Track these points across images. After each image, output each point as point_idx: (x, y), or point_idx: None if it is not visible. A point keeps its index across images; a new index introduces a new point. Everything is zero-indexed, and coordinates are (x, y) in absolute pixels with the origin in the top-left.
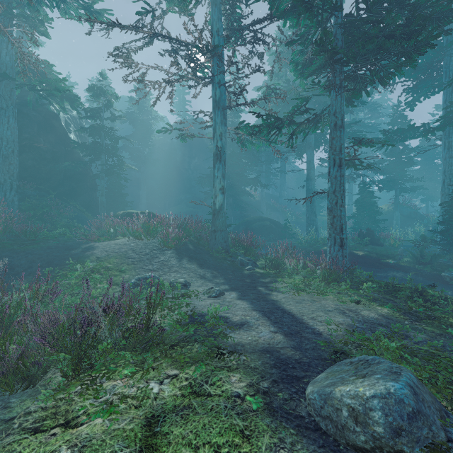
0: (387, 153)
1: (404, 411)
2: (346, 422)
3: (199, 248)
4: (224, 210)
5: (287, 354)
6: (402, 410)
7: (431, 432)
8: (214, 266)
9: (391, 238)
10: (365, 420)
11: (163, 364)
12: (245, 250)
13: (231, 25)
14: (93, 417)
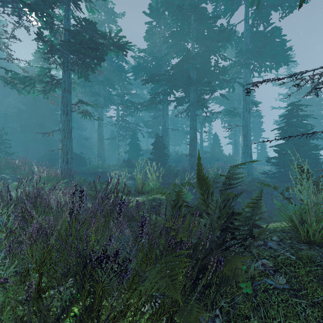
0: (151, 116)
1: None
2: None
3: None
4: None
5: None
6: None
7: None
8: None
9: (139, 164)
10: None
11: None
12: (13, 170)
13: None
14: None
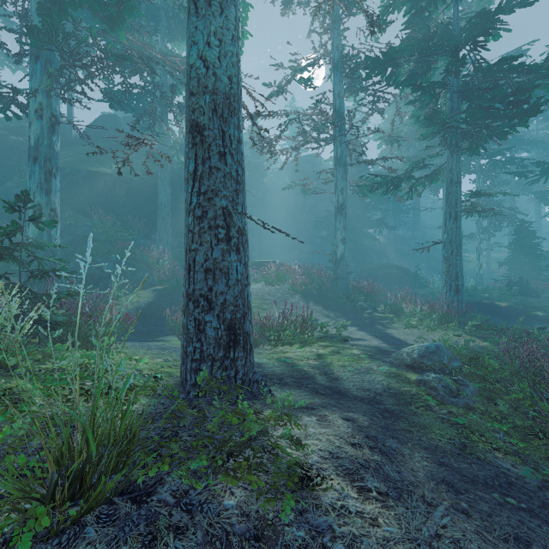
0: None
1: (428, 351)
2: (404, 358)
3: (322, 294)
4: (344, 259)
5: (386, 349)
6: (427, 350)
7: (439, 359)
8: (337, 309)
9: None
10: (411, 354)
11: (315, 345)
12: (365, 296)
13: (351, 88)
14: (296, 349)
